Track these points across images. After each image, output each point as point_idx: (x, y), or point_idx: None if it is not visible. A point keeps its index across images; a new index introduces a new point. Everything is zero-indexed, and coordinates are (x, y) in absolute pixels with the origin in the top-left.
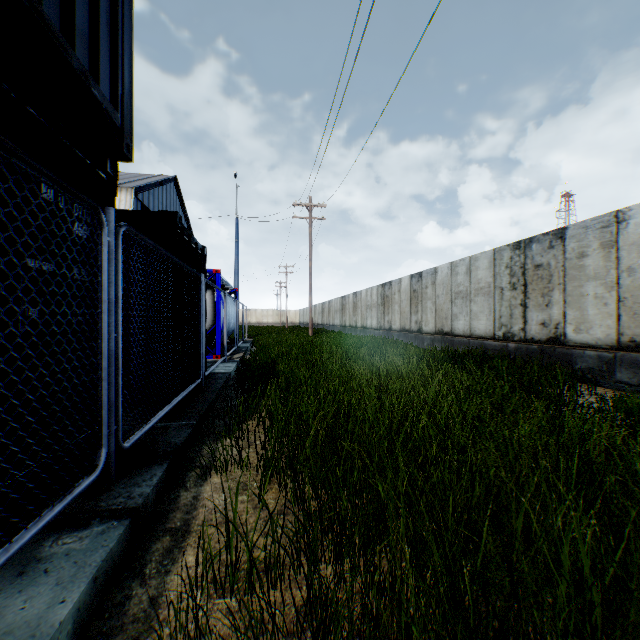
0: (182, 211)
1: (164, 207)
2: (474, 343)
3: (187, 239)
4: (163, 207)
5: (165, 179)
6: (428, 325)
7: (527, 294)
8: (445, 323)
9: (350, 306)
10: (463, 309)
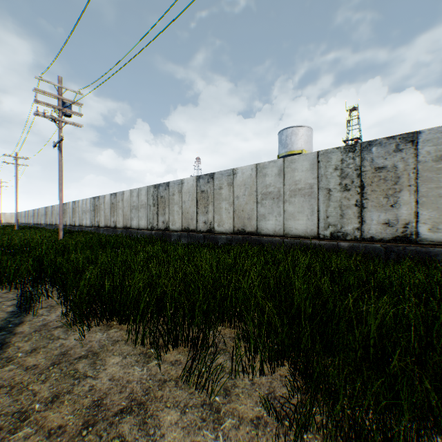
0: None
1: None
2: (87, 228)
3: None
4: None
5: None
6: (77, 223)
7: (95, 213)
8: (81, 222)
9: (50, 213)
10: (85, 217)
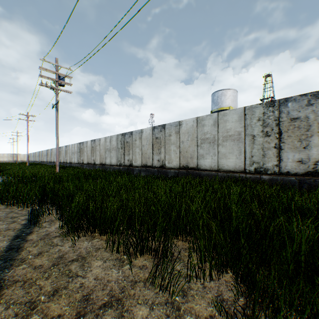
0: None
1: None
2: (75, 165)
3: None
4: None
5: None
6: (68, 160)
7: (80, 154)
8: (71, 160)
9: (50, 154)
10: (73, 156)
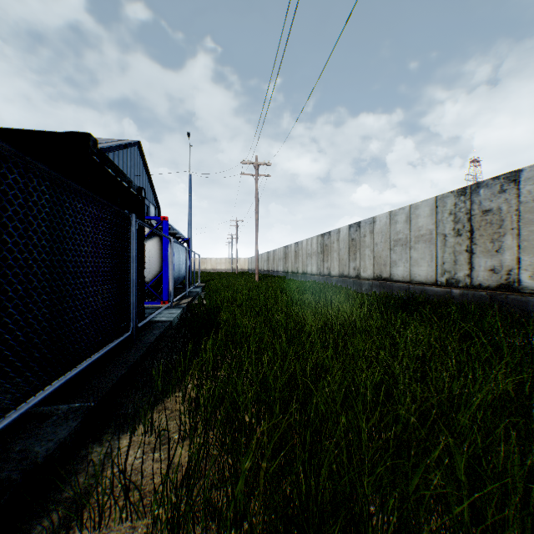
0: (145, 172)
1: (128, 167)
2: (414, 289)
3: (113, 173)
4: (128, 167)
5: (129, 143)
6: (366, 271)
7: (474, 240)
8: (384, 269)
9: (292, 254)
10: (402, 256)
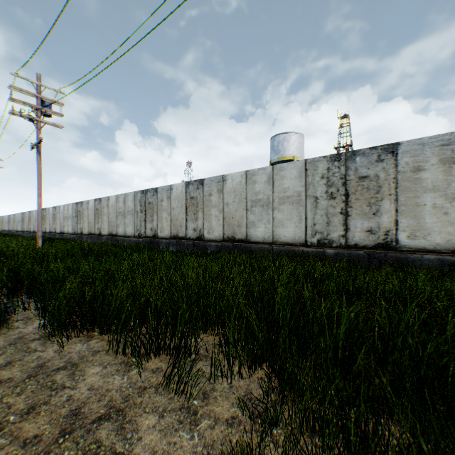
0: None
1: None
2: (69, 236)
3: None
4: None
5: None
6: (59, 229)
7: (78, 219)
8: (63, 229)
9: (28, 219)
10: (67, 223)
